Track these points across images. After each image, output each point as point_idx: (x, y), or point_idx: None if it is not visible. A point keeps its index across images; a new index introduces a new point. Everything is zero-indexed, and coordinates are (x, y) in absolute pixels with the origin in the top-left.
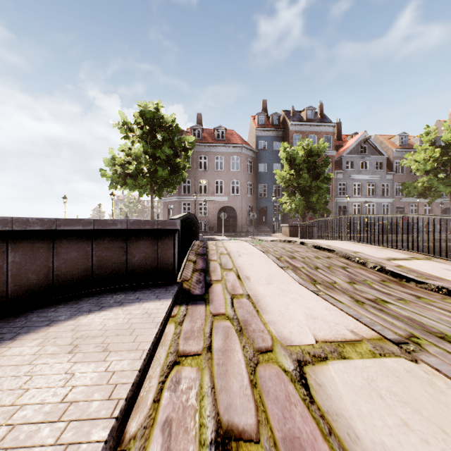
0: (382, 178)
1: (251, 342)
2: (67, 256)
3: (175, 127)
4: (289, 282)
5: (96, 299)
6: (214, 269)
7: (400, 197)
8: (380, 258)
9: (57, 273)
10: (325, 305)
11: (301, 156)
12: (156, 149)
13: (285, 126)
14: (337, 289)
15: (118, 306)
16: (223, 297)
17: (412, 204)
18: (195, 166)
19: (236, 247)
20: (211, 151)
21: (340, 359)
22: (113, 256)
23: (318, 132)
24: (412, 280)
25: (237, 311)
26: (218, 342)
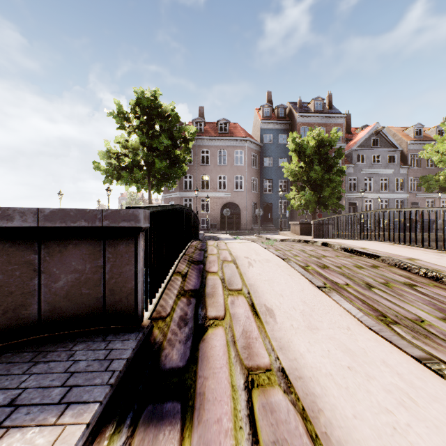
0: (395, 172)
1: None
2: None
3: (174, 116)
4: (348, 323)
5: None
6: (213, 290)
7: (415, 193)
8: None
9: None
10: None
11: (311, 147)
12: (153, 140)
13: (291, 118)
14: (438, 337)
15: None
16: (227, 380)
17: (428, 199)
18: (197, 161)
19: (243, 250)
20: (214, 145)
21: None
22: (7, 282)
23: (326, 124)
24: None
25: None
26: None
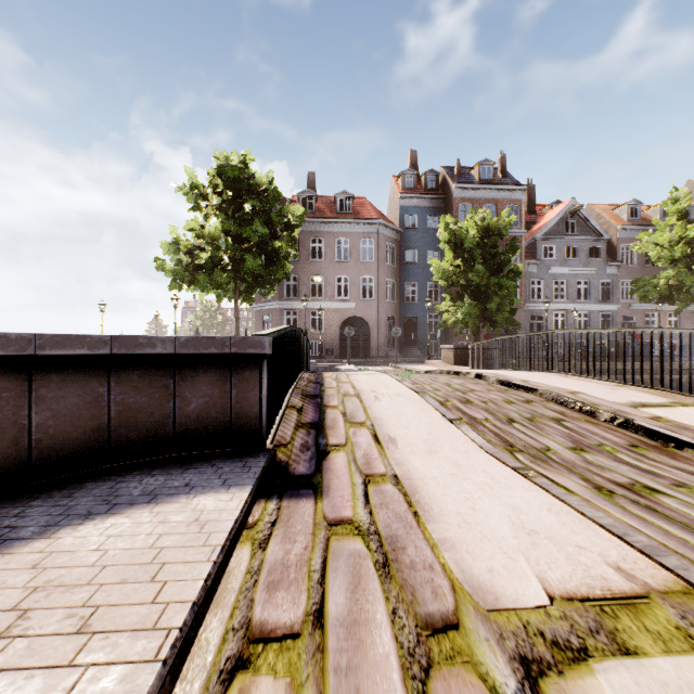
0: (600, 272)
1: (410, 599)
2: (58, 404)
3: (272, 191)
4: (468, 448)
5: (108, 487)
6: (333, 423)
7: (629, 302)
8: (620, 404)
9: (38, 437)
10: (545, 500)
11: (472, 237)
12: (242, 227)
13: (445, 191)
14: (555, 462)
15: (146, 504)
16: (348, 480)
17: (648, 312)
18: (305, 254)
19: (370, 383)
20: (330, 231)
21: (617, 654)
22: (149, 404)
23: (498, 200)
24: (689, 445)
25: (377, 513)
26: (337, 599)
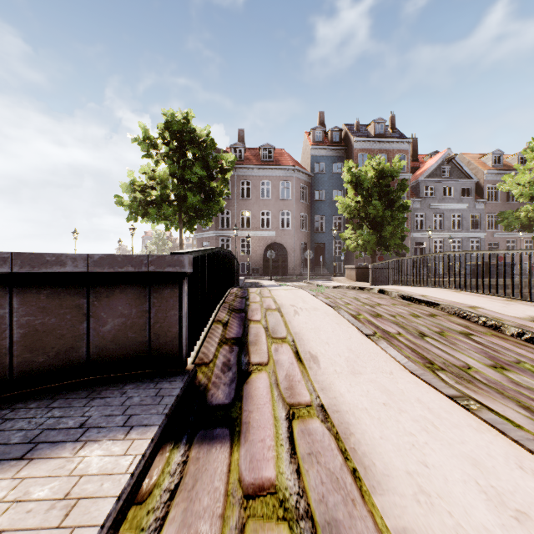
0: (470, 207)
1: None
2: None
3: (209, 142)
4: (392, 368)
5: None
6: (256, 339)
7: (493, 231)
8: (520, 319)
9: None
10: (507, 449)
11: (370, 178)
12: (185, 170)
13: (347, 143)
14: (481, 382)
15: (15, 462)
16: (270, 413)
17: (509, 239)
18: (236, 194)
19: (289, 298)
20: (256, 175)
21: None
22: (59, 325)
23: (389, 151)
24: None
25: (306, 472)
26: None
